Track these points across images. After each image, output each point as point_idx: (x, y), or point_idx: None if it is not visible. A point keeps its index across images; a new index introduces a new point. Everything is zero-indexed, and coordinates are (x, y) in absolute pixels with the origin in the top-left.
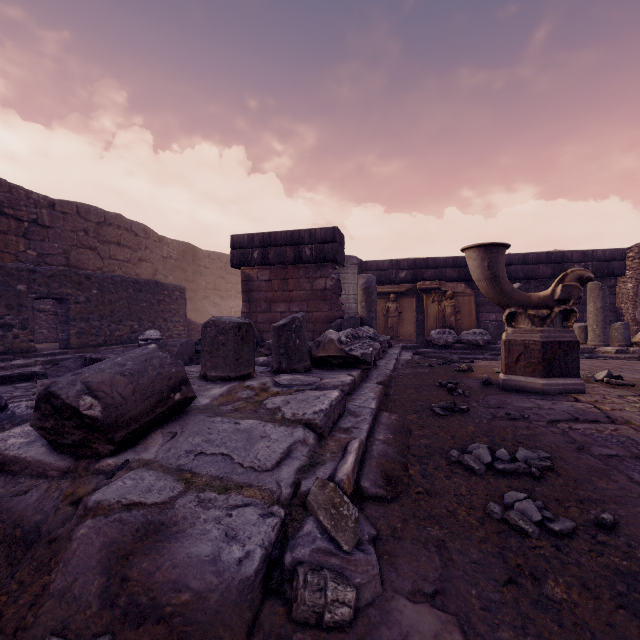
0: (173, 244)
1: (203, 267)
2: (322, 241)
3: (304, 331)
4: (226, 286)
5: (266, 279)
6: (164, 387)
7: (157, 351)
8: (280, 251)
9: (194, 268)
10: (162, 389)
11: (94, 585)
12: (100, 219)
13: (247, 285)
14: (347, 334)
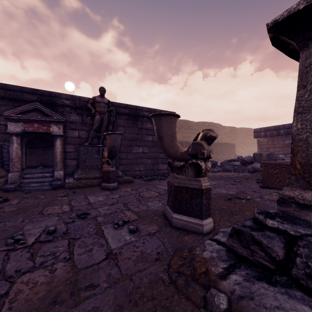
0: (227, 128)
1: (238, 134)
2: (287, 128)
3: (273, 155)
4: (247, 141)
5: (266, 141)
6: (251, 159)
7: (250, 156)
8: (271, 132)
9: (234, 135)
10: (251, 159)
11: (251, 168)
12: (207, 125)
13: (259, 143)
14: (287, 156)
